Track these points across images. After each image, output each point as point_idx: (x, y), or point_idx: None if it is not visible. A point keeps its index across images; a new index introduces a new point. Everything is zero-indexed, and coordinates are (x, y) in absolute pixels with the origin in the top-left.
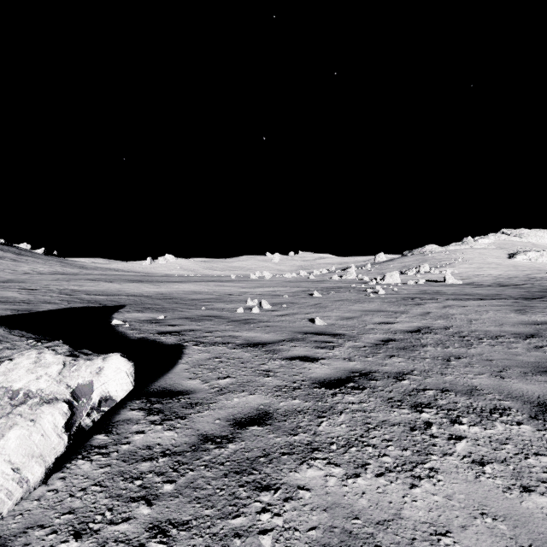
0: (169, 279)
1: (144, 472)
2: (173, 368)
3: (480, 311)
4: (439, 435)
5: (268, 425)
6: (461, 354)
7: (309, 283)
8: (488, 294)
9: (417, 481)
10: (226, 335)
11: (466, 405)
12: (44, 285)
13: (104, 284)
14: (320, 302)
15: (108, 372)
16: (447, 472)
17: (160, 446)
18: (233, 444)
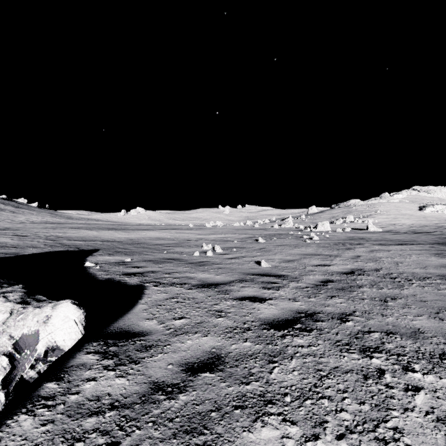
0: (139, 227)
1: (88, 430)
2: (132, 309)
3: (404, 255)
4: (395, 385)
5: (220, 371)
6: (395, 295)
7: (254, 230)
8: (406, 240)
9: None
10: (183, 276)
11: (414, 350)
12: (34, 232)
13: (84, 231)
14: (264, 247)
15: (56, 321)
16: (413, 433)
17: (109, 397)
18: (184, 394)
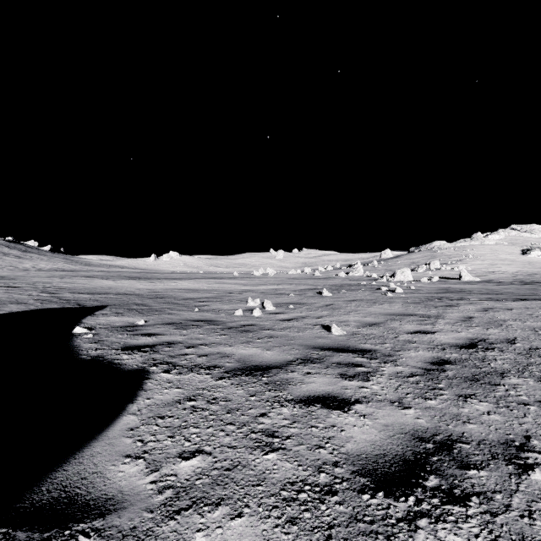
0: (170, 275)
1: None
2: (109, 426)
3: (537, 316)
4: None
5: None
6: None
7: (315, 280)
8: (522, 293)
9: None
10: (213, 352)
11: None
12: (33, 282)
13: (98, 281)
14: (331, 303)
15: None
16: None
17: None
18: None
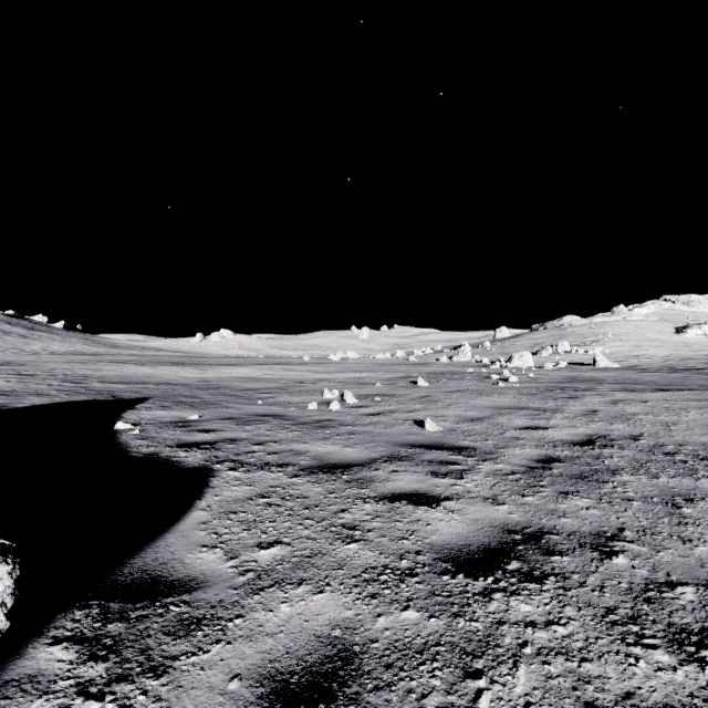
0: (222, 360)
1: None
2: (179, 521)
3: (674, 409)
4: None
5: (351, 703)
6: (689, 490)
7: (409, 366)
8: (667, 382)
9: None
10: (285, 449)
11: None
12: (49, 368)
13: (131, 367)
14: (427, 395)
15: None
16: None
17: None
18: None
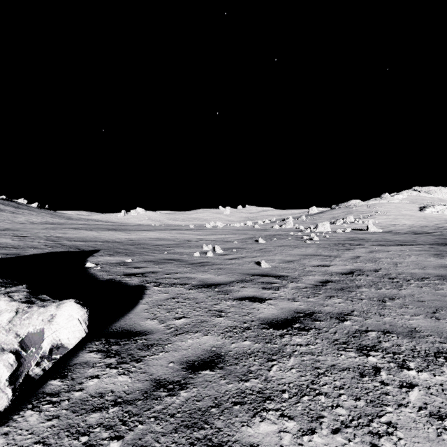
0: (139, 227)
1: (92, 425)
2: (133, 308)
3: (403, 255)
4: (390, 382)
5: (220, 369)
6: (393, 295)
7: (255, 231)
8: (406, 240)
9: (376, 439)
10: (183, 277)
11: (410, 348)
12: (34, 232)
13: (84, 232)
14: (264, 248)
15: (60, 319)
16: (406, 427)
17: (112, 393)
18: (185, 391)
